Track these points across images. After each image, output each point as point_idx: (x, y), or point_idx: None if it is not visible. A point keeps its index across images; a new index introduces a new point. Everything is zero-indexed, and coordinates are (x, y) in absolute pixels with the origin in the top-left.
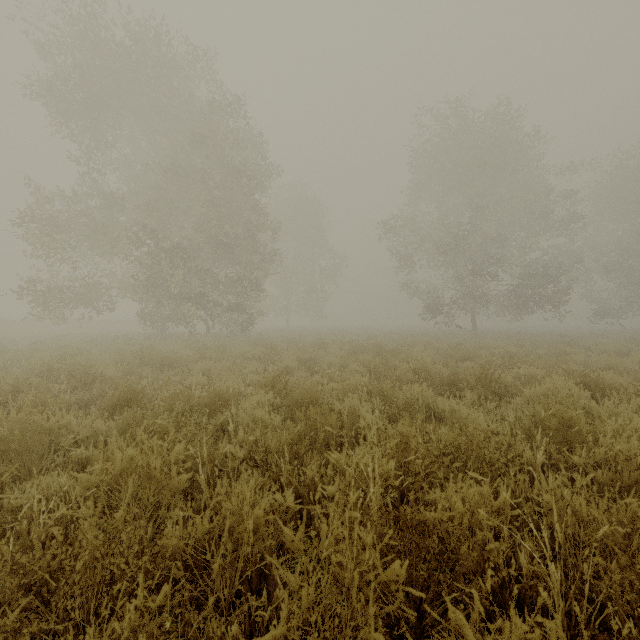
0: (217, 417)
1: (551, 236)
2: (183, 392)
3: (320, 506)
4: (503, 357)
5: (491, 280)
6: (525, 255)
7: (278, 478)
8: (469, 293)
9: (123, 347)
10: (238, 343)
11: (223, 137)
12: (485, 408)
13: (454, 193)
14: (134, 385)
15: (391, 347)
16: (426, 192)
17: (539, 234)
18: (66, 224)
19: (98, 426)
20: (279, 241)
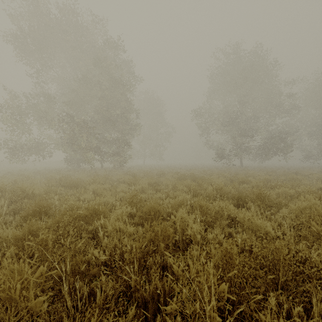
0: (92, 225)
1: (282, 117)
2: (75, 206)
3: (161, 316)
4: (264, 181)
5: (250, 140)
6: (268, 127)
7: (128, 283)
8: (239, 147)
9: (53, 175)
10: (117, 173)
11: (109, 63)
12: (267, 217)
13: (231, 95)
14: (49, 200)
15: (199, 175)
16: (216, 94)
17: (275, 116)
18: (26, 110)
19: (7, 234)
20: (140, 120)
